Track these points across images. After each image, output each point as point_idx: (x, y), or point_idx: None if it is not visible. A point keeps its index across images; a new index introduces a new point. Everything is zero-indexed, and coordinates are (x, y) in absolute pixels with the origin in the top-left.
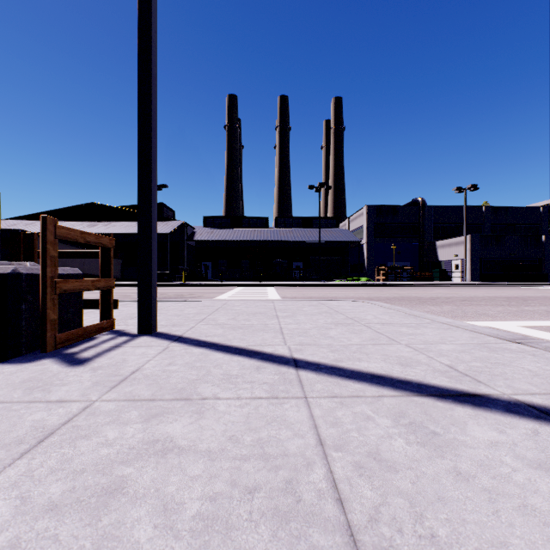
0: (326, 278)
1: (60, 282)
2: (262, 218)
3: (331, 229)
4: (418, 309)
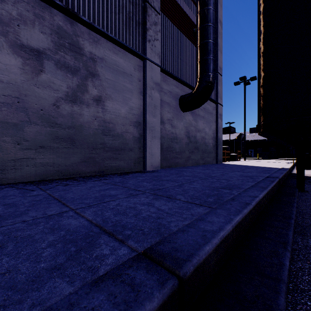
0: None
1: (238, 155)
2: None
3: None
4: None
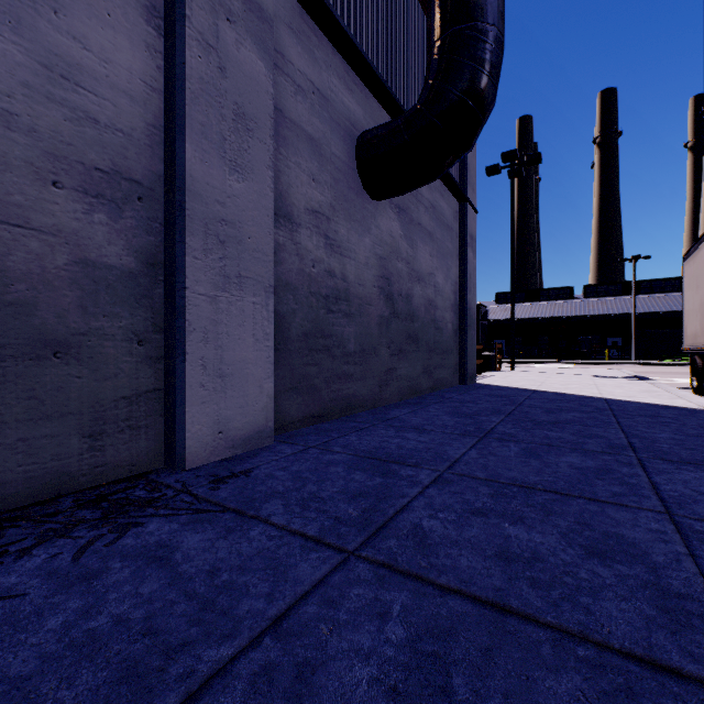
0: (655, 357)
1: (497, 356)
2: (565, 289)
3: (668, 293)
4: (660, 375)
